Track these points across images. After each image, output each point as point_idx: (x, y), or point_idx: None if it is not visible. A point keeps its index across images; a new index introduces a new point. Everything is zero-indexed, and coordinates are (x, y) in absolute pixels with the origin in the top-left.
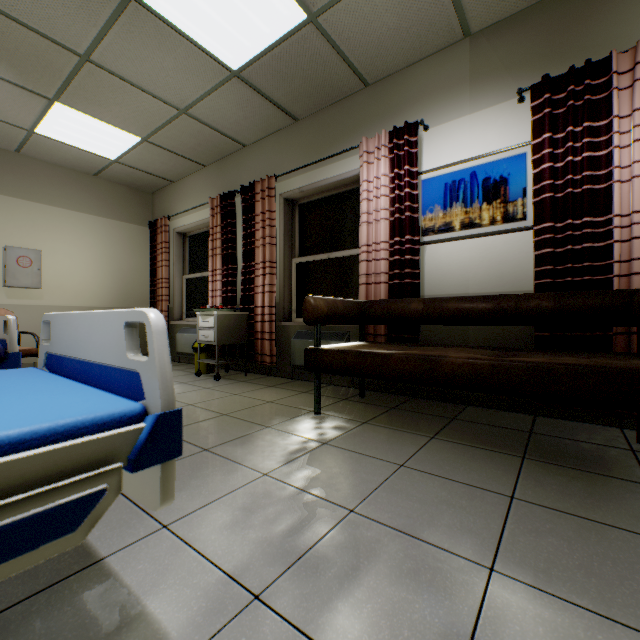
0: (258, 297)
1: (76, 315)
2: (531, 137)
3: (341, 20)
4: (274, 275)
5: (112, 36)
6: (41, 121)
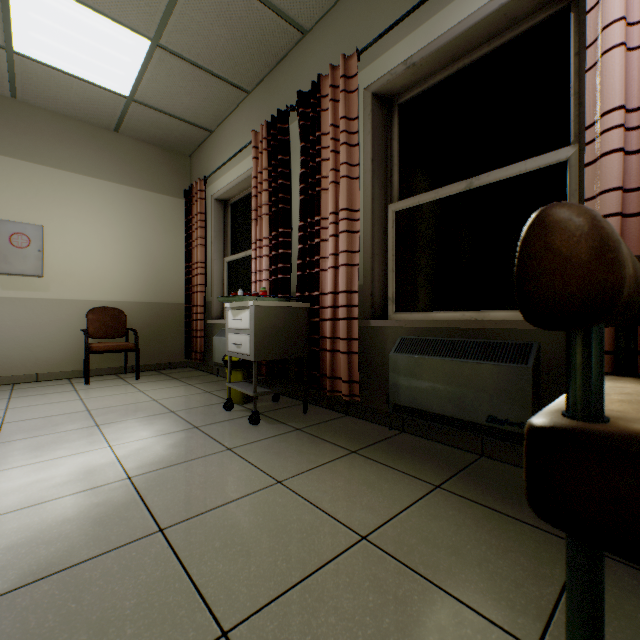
0: (325, 277)
1: None
2: None
3: None
4: (355, 234)
5: None
6: (11, 23)
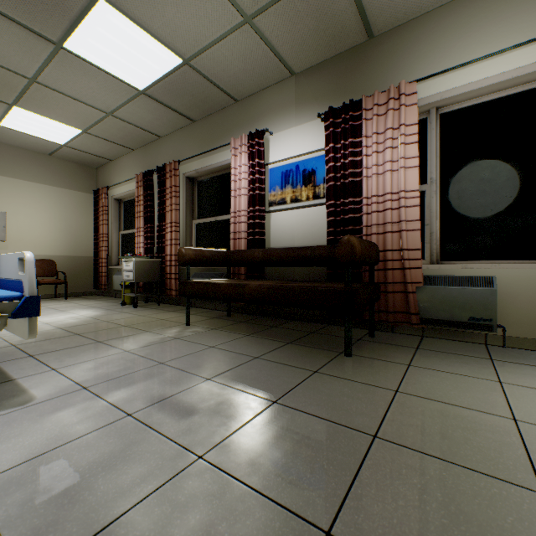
0: (168, 248)
1: (2, 256)
2: (325, 145)
3: (206, 64)
4: (178, 232)
5: (50, 68)
6: (4, 118)
